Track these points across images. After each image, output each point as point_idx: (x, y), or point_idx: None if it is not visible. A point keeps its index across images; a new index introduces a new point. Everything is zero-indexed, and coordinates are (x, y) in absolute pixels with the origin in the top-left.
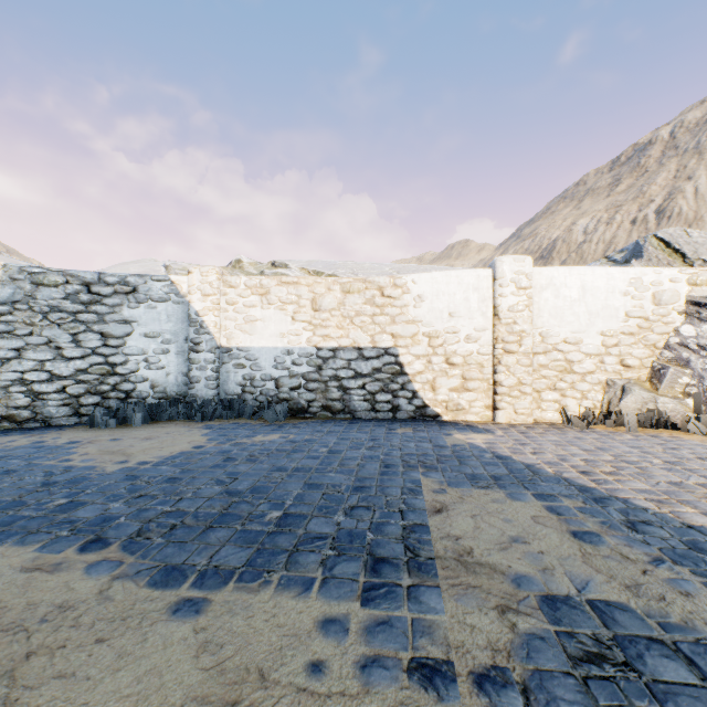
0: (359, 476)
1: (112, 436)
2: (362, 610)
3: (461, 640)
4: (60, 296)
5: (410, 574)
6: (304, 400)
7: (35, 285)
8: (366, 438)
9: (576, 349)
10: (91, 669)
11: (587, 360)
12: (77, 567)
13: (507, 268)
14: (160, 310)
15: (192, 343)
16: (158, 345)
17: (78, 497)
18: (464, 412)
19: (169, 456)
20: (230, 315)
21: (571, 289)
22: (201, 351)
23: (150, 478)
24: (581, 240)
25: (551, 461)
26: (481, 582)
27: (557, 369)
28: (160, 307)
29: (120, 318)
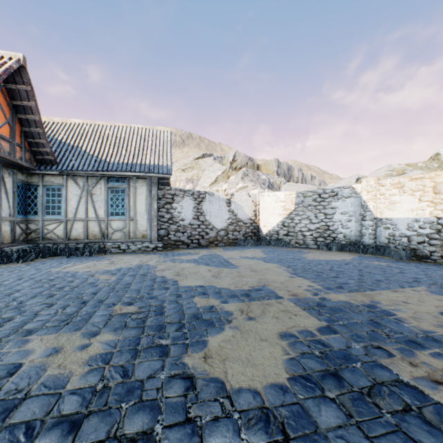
0: (388, 279)
1: (320, 252)
2: (320, 287)
3: (330, 295)
4: (311, 200)
5: (343, 290)
6: (426, 250)
7: (304, 197)
8: (440, 274)
9: None
10: (273, 276)
11: None
12: (282, 268)
13: None
14: (347, 202)
15: (362, 216)
16: (346, 217)
17: (294, 261)
18: None
19: (328, 260)
20: (381, 201)
21: None
22: (366, 220)
23: (314, 262)
24: None
25: None
26: (360, 297)
27: None
28: (347, 200)
29: (331, 207)
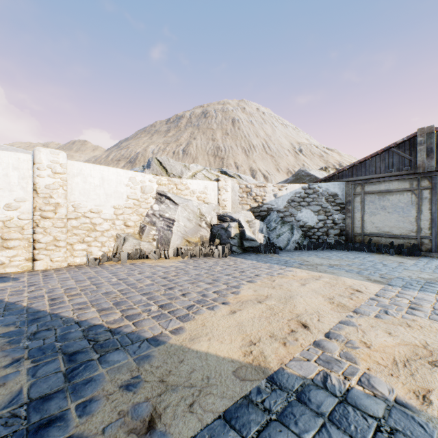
0: None
1: None
2: None
3: None
4: None
5: None
6: None
7: None
8: None
9: (98, 216)
10: None
11: (105, 223)
12: None
13: (45, 157)
14: None
15: None
16: None
17: None
18: (4, 266)
19: None
20: None
21: (95, 179)
22: None
23: None
24: (151, 156)
25: (38, 295)
26: None
27: (85, 229)
28: None
29: None
